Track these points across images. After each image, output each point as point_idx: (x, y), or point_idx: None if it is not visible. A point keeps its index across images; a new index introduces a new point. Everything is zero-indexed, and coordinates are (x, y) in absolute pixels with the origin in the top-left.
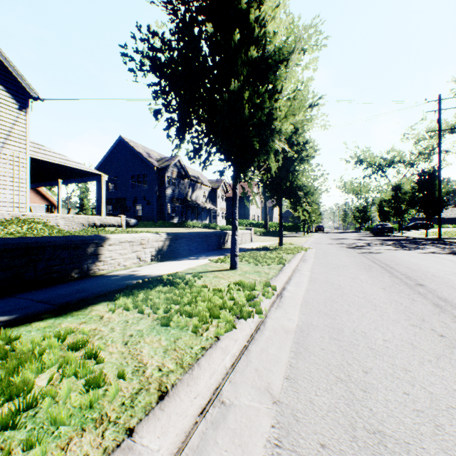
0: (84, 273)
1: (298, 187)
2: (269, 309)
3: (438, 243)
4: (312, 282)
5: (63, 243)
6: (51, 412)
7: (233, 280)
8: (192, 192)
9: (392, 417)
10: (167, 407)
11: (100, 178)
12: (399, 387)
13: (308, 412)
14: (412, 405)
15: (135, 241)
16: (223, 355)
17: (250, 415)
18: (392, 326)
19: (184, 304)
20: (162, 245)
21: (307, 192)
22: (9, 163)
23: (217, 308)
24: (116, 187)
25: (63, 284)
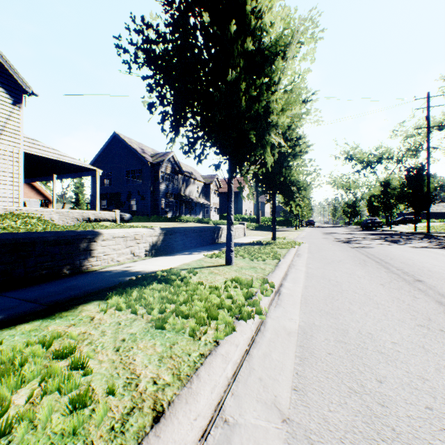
0: (76, 269)
1: (291, 182)
2: (268, 308)
3: (427, 237)
4: (309, 278)
5: (54, 238)
6: (27, 440)
7: (229, 276)
8: (185, 187)
9: (419, 439)
10: (164, 432)
11: (94, 173)
12: (420, 401)
13: (323, 434)
14: (438, 424)
15: (129, 236)
16: (224, 363)
17: (258, 438)
18: (399, 327)
19: (179, 303)
20: (156, 240)
21: (300, 187)
22: (3, 158)
23: (215, 307)
24: (111, 182)
25: (53, 281)
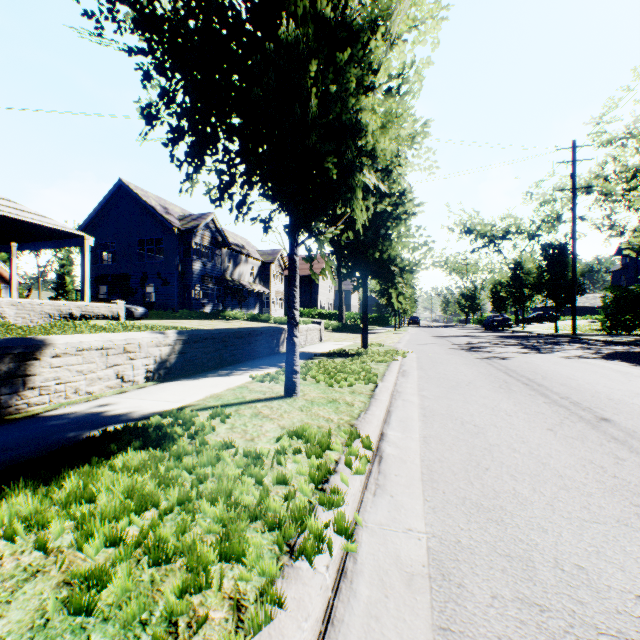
0: None
1: (392, 260)
2: (361, 497)
3: (576, 341)
4: (428, 419)
5: None
6: None
7: (288, 422)
8: (233, 267)
9: None
10: None
11: (81, 242)
12: None
13: None
14: None
15: (113, 348)
16: None
17: None
18: (629, 542)
19: (166, 509)
20: (168, 352)
21: (404, 267)
22: None
23: (243, 521)
24: (115, 258)
25: None
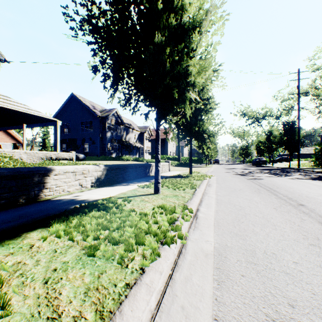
0: (31, 198)
1: (204, 131)
2: (188, 230)
3: (299, 171)
4: (219, 203)
5: (11, 174)
6: None
7: (156, 203)
8: (126, 134)
9: None
10: None
11: (55, 123)
12: None
13: None
14: None
15: (78, 172)
16: (148, 295)
17: None
18: (296, 246)
19: (113, 230)
20: (100, 174)
21: (210, 134)
22: None
23: (143, 233)
24: (69, 131)
25: (9, 210)
